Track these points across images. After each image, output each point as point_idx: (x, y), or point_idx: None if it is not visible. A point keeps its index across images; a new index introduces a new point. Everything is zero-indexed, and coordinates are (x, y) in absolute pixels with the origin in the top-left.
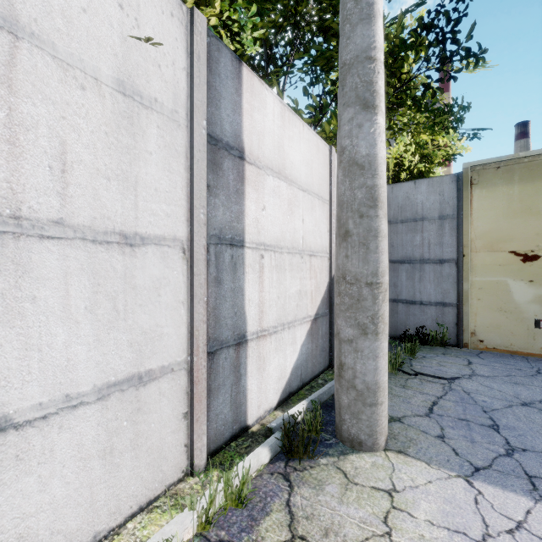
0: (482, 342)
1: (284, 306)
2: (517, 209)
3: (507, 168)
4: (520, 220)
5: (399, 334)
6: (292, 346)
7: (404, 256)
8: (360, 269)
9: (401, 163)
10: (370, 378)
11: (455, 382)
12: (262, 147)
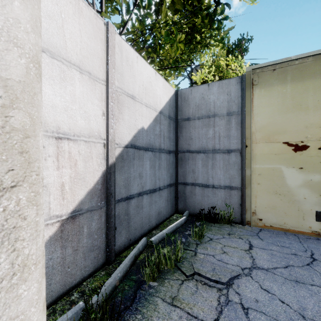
0: (261, 220)
1: None
2: (289, 105)
3: (281, 70)
4: (292, 115)
5: (196, 212)
6: None
7: (200, 147)
8: None
9: (206, 81)
10: None
11: (233, 284)
12: None
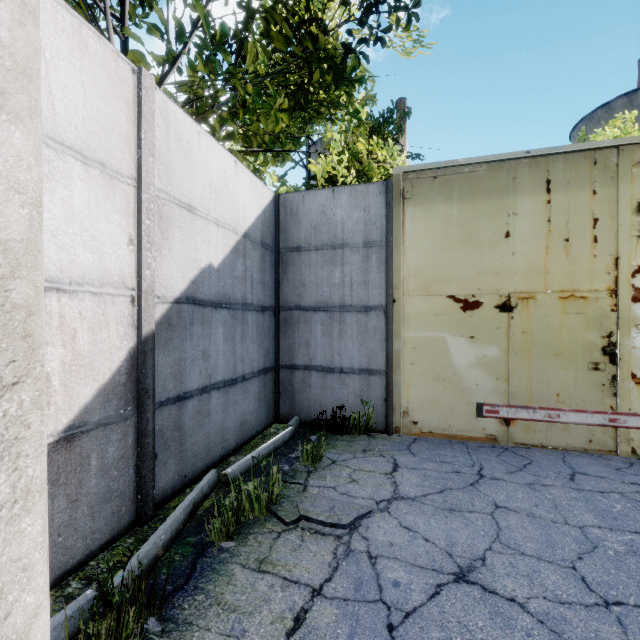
0: (416, 424)
1: None
2: (456, 237)
3: (445, 180)
4: (460, 253)
5: (312, 417)
6: None
7: (319, 300)
8: None
9: (334, 178)
10: None
11: (360, 526)
12: None
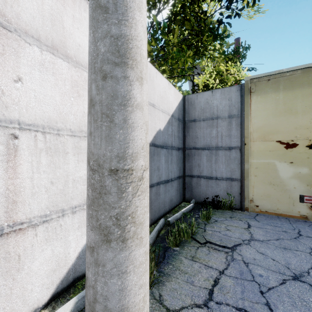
0: (257, 207)
1: (63, 192)
2: (281, 110)
3: (275, 80)
4: (284, 118)
5: (201, 200)
6: (80, 230)
7: (205, 144)
8: (102, 151)
9: (207, 85)
10: (114, 304)
11: (236, 249)
12: (15, 7)
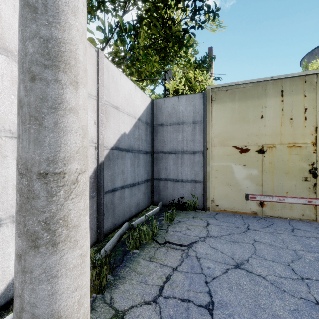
0: (218, 206)
1: (1, 199)
2: (237, 118)
3: (232, 91)
4: (239, 125)
5: (169, 203)
6: None
7: (172, 148)
8: (30, 154)
9: (177, 90)
10: (42, 310)
11: (192, 246)
12: None
